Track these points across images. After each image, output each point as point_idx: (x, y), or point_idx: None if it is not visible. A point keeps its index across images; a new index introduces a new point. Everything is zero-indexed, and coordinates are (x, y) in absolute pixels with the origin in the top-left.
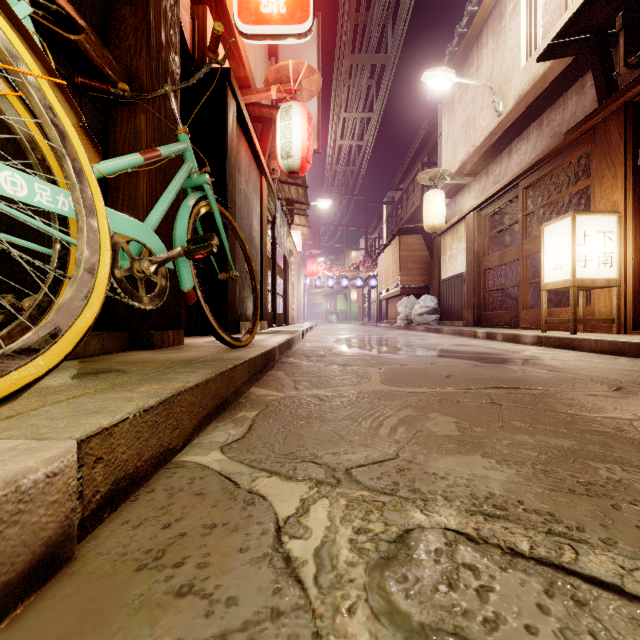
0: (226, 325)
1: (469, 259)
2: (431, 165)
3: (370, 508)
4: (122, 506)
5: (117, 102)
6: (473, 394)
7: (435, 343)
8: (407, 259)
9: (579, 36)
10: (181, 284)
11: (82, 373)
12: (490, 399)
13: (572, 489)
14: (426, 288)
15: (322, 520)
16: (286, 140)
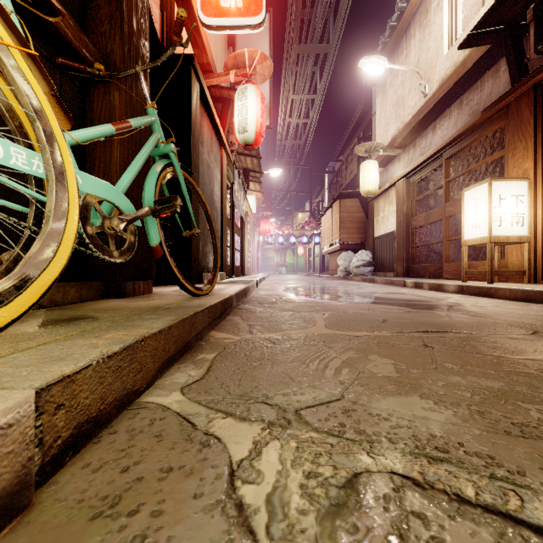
0: (190, 276)
1: (399, 219)
2: (366, 139)
3: (319, 450)
4: (85, 448)
5: (94, 81)
6: (407, 337)
7: (370, 291)
8: (346, 219)
9: (495, 27)
10: (149, 240)
11: (58, 320)
12: (422, 342)
13: (508, 431)
14: (362, 244)
15: (274, 463)
16: (242, 117)
